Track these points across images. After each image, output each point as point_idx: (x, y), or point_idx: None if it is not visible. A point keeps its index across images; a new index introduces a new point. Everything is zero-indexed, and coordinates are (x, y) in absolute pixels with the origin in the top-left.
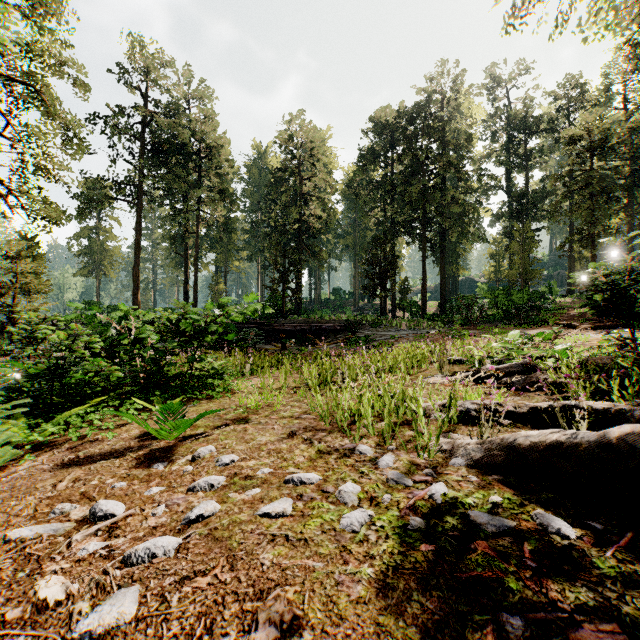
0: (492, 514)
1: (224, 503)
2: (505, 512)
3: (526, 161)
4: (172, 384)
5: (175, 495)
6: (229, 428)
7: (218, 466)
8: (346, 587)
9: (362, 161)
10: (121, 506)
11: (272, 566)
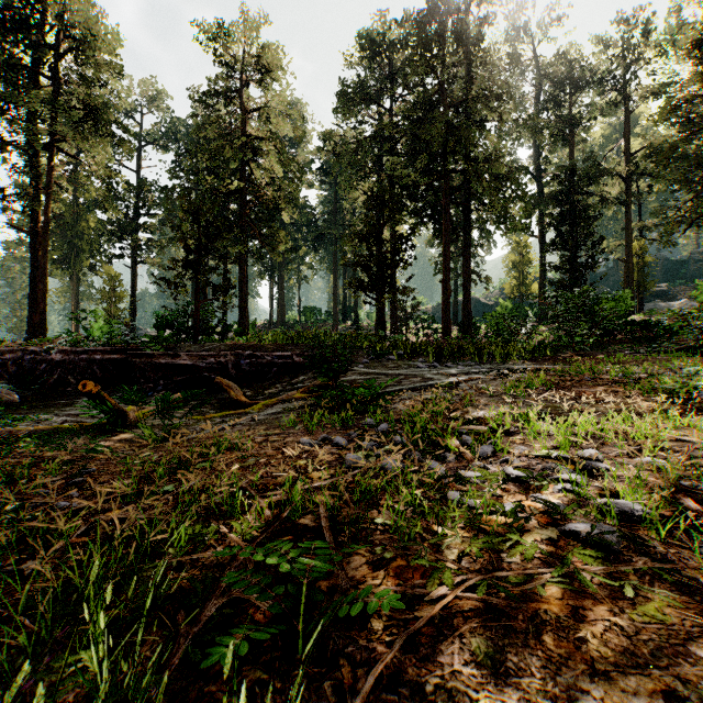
0: None
1: None
2: None
3: (571, 127)
4: None
5: None
6: None
7: None
8: None
9: (346, 95)
10: None
11: None
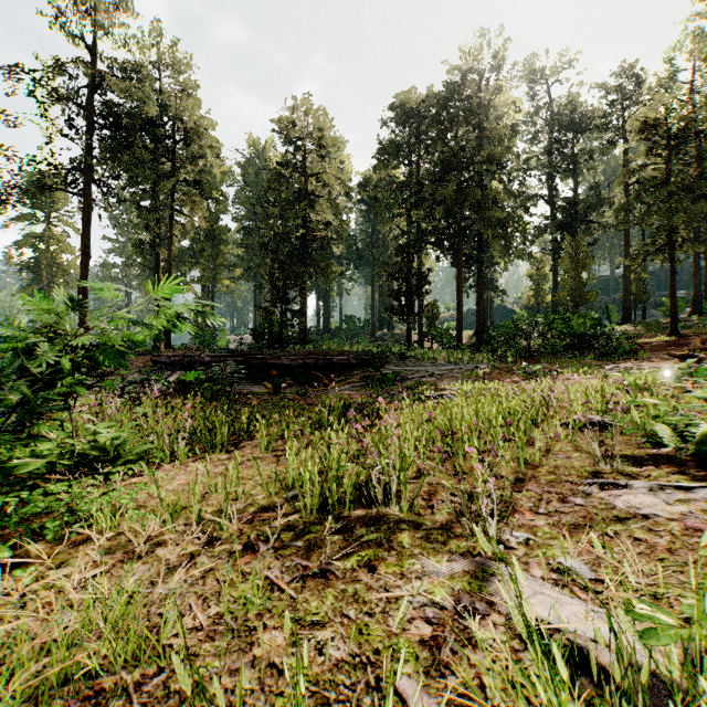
0: None
1: None
2: None
3: (575, 164)
4: None
5: None
6: None
7: None
8: None
9: (382, 155)
10: None
11: None
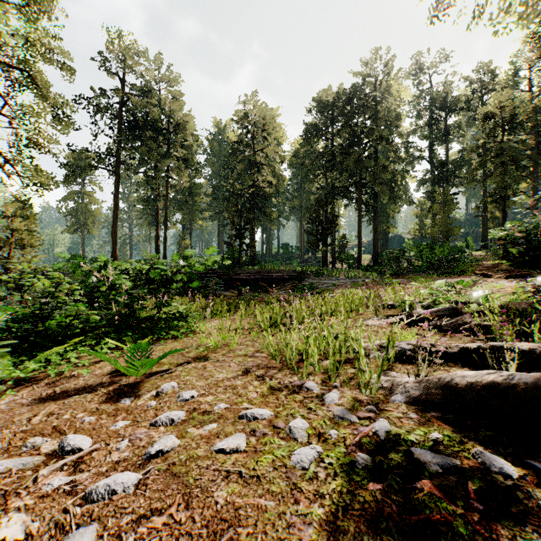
0: (434, 451)
1: (183, 438)
2: (446, 449)
3: (446, 135)
4: (143, 325)
5: (138, 430)
6: (190, 365)
7: (179, 401)
8: (297, 529)
9: (307, 135)
10: (88, 440)
11: (226, 504)
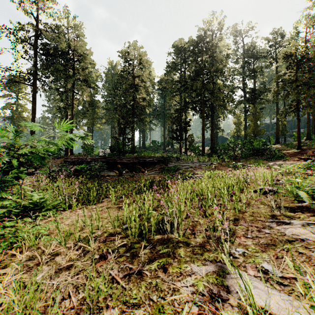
0: None
1: None
2: None
3: (254, 72)
4: None
5: None
6: None
7: None
8: None
9: (168, 68)
10: None
11: None
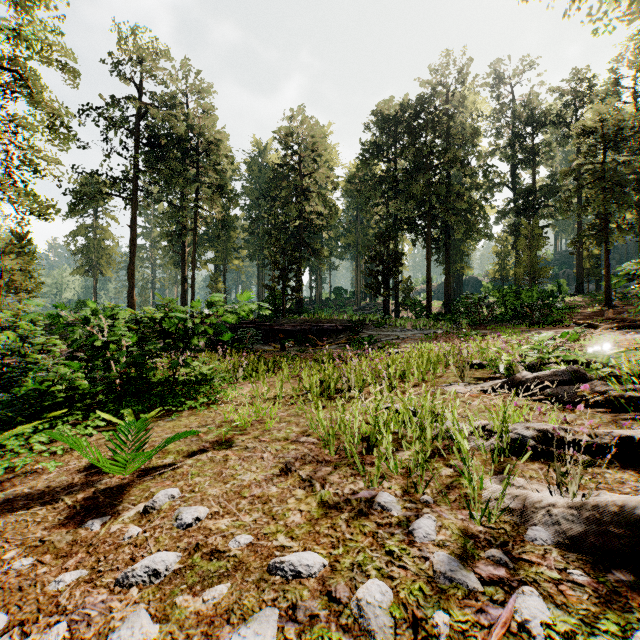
0: None
1: (164, 620)
2: None
3: (533, 156)
4: (153, 391)
5: (93, 594)
6: (206, 456)
7: (175, 528)
8: None
9: (364, 156)
10: None
11: None
